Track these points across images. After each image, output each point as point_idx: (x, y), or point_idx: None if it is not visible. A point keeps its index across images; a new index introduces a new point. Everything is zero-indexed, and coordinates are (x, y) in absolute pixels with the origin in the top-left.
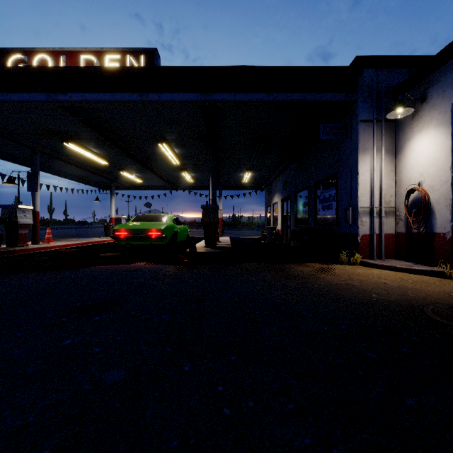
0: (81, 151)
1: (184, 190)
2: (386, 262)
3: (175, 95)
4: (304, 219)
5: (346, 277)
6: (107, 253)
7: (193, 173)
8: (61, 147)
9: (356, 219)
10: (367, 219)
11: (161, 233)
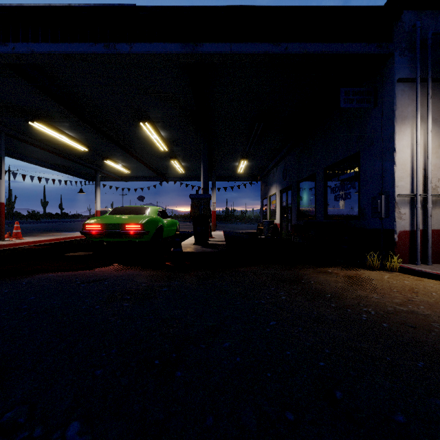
0: (53, 134)
1: (175, 181)
2: (439, 269)
3: (151, 45)
4: (309, 212)
5: (399, 295)
6: (77, 252)
7: (184, 162)
8: (30, 129)
9: (391, 211)
10: (407, 210)
11: (141, 228)
